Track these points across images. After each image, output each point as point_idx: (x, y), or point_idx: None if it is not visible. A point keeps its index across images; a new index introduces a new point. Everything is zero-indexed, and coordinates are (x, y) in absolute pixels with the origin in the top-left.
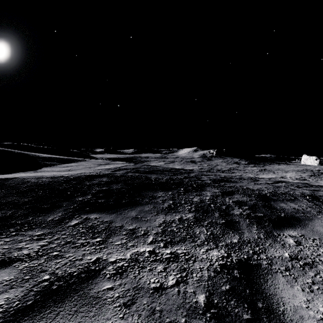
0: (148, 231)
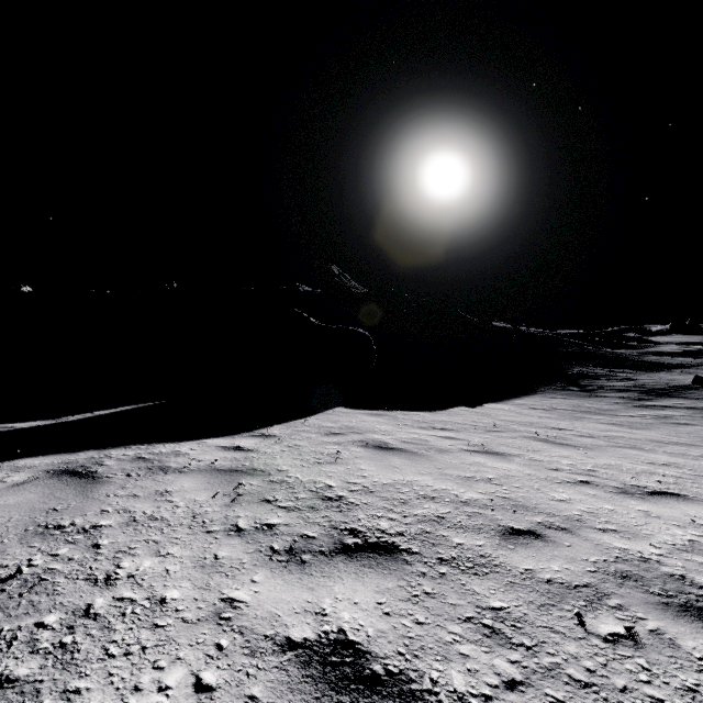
0: (700, 359)
